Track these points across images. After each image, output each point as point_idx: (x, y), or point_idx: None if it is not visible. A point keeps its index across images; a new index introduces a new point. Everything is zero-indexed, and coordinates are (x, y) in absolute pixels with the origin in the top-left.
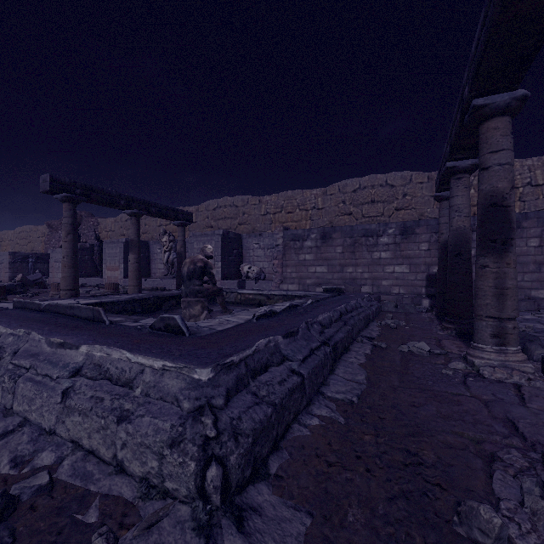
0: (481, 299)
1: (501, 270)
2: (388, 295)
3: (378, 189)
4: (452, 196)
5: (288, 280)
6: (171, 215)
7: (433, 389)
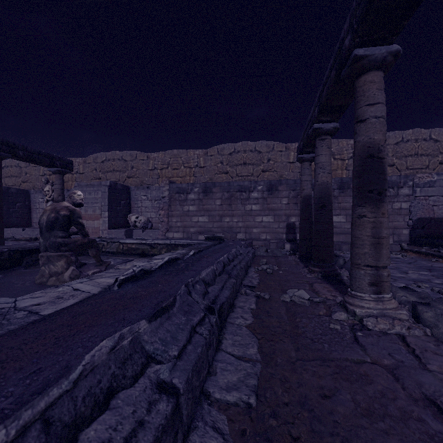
0: (359, 248)
1: (377, 220)
2: (258, 240)
3: (249, 153)
4: (318, 155)
5: (174, 228)
6: (45, 161)
7: (334, 357)
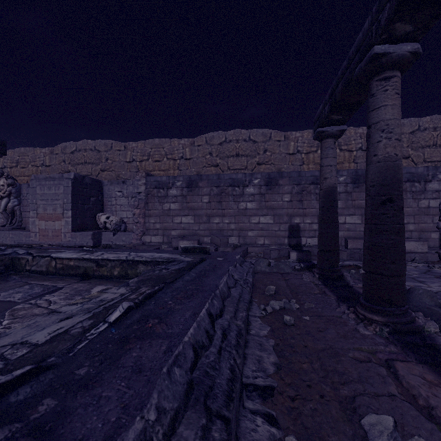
0: None
1: None
2: (254, 247)
3: (242, 143)
4: (376, 107)
5: (151, 231)
6: None
7: None
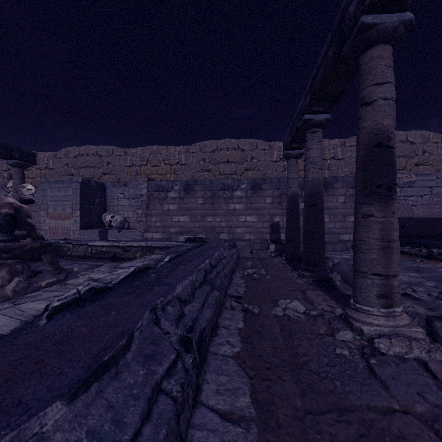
0: (365, 253)
1: (387, 220)
2: (241, 241)
3: (232, 151)
4: (308, 149)
5: (152, 228)
6: None
7: (352, 405)
